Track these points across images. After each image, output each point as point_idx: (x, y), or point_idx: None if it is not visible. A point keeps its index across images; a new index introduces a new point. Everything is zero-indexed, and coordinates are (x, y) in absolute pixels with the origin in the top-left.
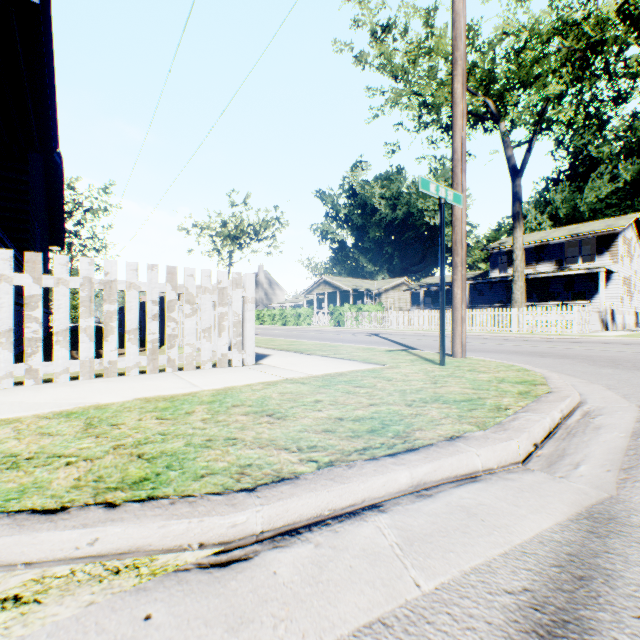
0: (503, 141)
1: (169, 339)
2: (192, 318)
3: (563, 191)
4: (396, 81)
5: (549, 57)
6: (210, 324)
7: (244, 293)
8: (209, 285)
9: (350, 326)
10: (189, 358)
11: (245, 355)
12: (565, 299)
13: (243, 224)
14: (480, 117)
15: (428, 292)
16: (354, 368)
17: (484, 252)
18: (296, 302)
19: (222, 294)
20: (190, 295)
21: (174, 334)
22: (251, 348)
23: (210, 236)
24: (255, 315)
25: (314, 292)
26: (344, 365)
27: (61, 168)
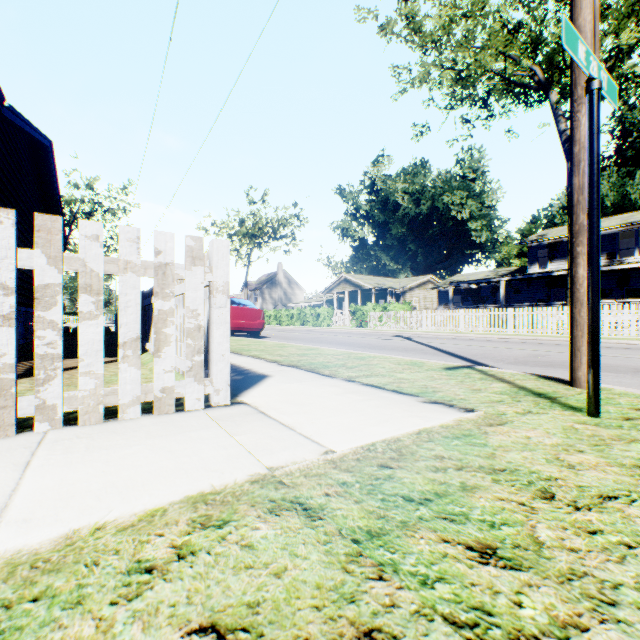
0: (554, 112)
1: (41, 364)
2: (96, 321)
3: (610, 177)
4: (425, 55)
5: (611, 11)
6: (137, 332)
7: (209, 275)
8: (134, 257)
9: (373, 327)
10: (89, 400)
11: (211, 387)
12: (618, 297)
13: (261, 222)
14: (526, 87)
15: (457, 290)
16: (418, 422)
17: (518, 247)
18: (315, 302)
19: (163, 275)
20: (91, 275)
21: (53, 353)
22: (222, 375)
23: (228, 235)
24: (273, 315)
25: (334, 291)
26: (393, 410)
27: (50, 150)
